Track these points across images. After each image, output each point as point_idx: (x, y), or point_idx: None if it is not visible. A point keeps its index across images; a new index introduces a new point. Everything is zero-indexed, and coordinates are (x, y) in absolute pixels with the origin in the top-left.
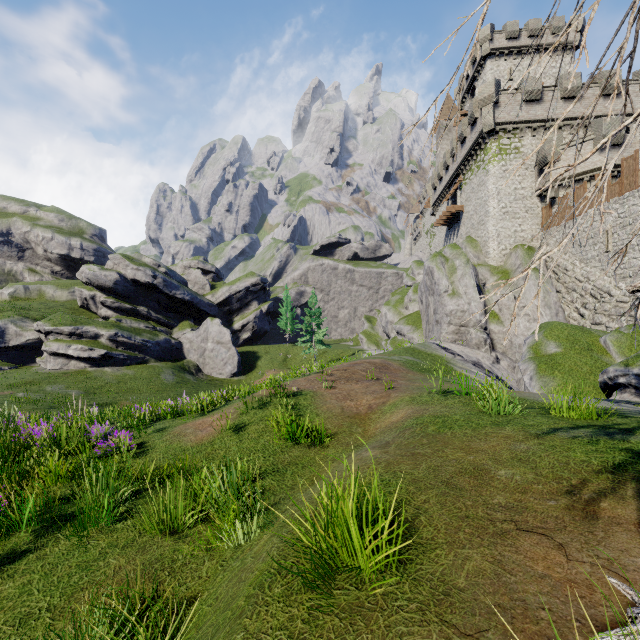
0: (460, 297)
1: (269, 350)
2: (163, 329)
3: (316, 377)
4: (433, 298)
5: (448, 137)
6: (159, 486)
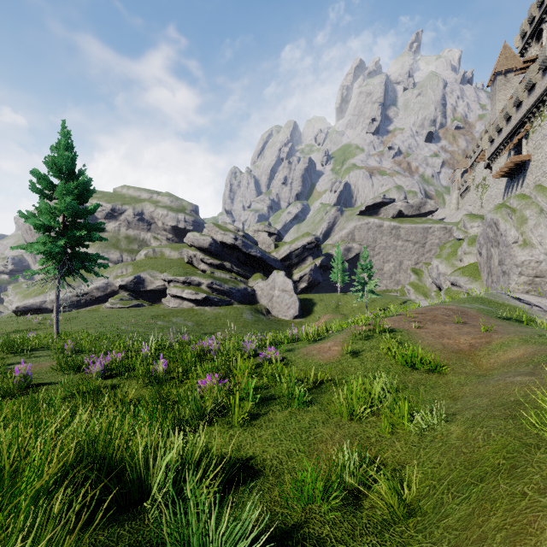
0: (534, 247)
1: (323, 298)
2: (242, 279)
3: (400, 318)
4: (497, 249)
5: (505, 87)
6: (318, 387)
